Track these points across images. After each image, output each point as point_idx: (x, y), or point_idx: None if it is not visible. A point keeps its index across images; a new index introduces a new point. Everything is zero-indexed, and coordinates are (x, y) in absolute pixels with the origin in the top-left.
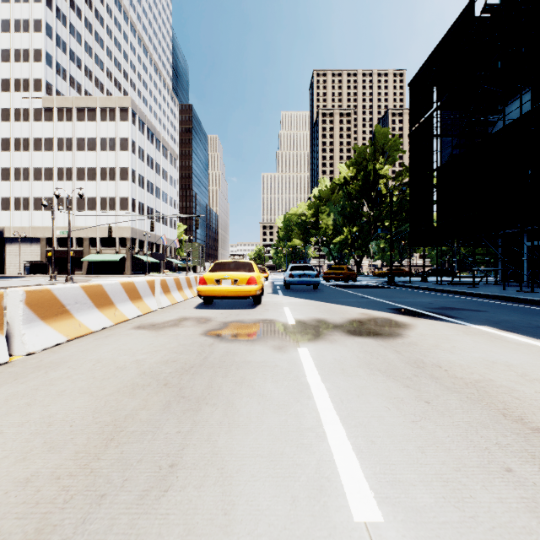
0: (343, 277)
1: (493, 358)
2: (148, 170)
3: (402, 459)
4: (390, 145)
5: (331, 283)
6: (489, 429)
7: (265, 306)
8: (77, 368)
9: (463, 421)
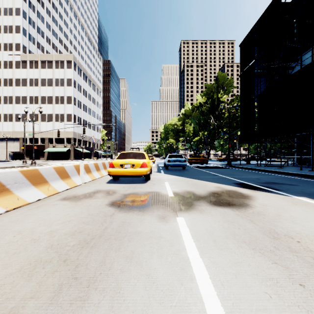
0: (200, 161)
1: None
2: (83, 98)
3: None
4: (226, 83)
5: (192, 165)
6: None
7: (152, 181)
8: None
9: None
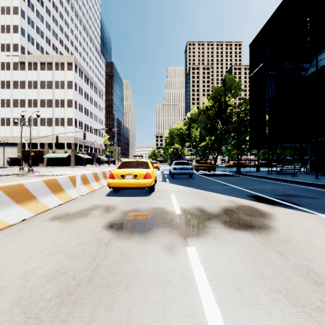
0: (208, 168)
1: None
2: (85, 101)
3: None
4: (234, 86)
5: (199, 173)
6: None
7: (157, 193)
8: None
9: None
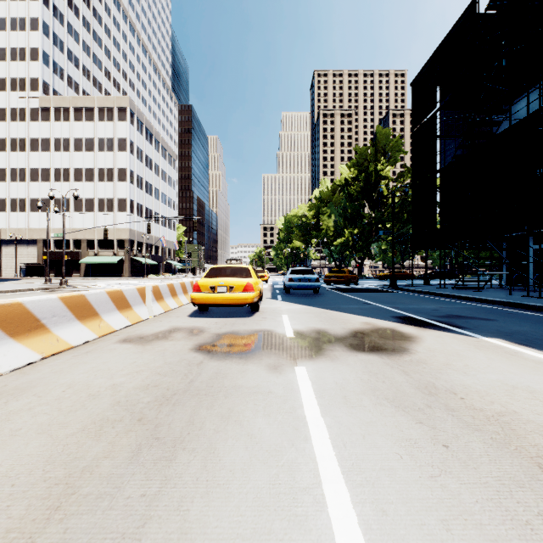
0: (345, 280)
1: (512, 381)
2: (146, 171)
3: (423, 542)
4: (391, 146)
5: (332, 287)
6: (526, 488)
7: (263, 314)
8: (43, 396)
9: (492, 476)
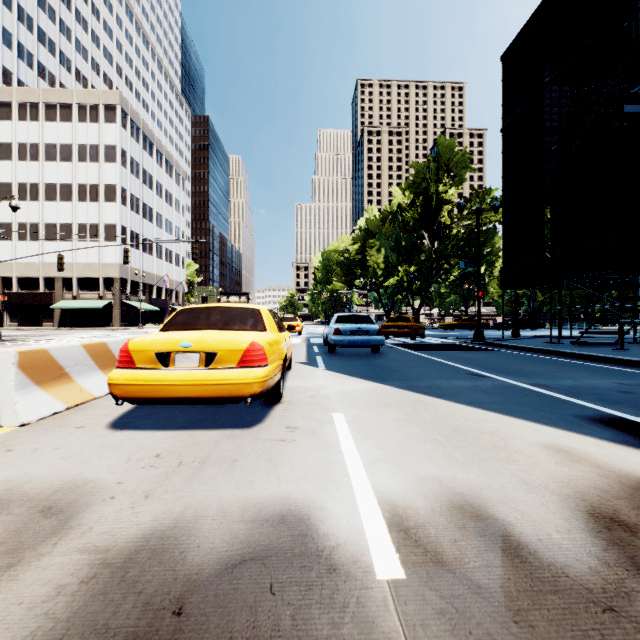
0: (410, 331)
1: None
2: (144, 190)
3: None
4: (456, 162)
5: (392, 341)
6: None
7: (288, 412)
8: None
9: None
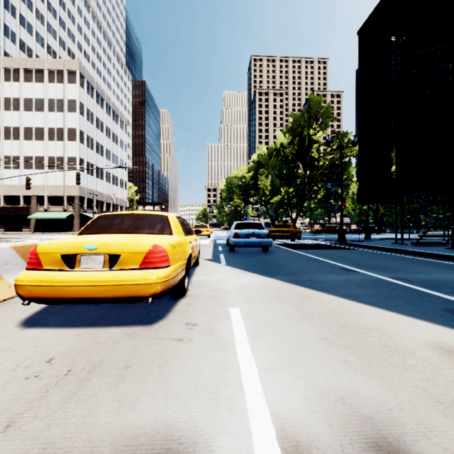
0: (290, 235)
1: None
2: (97, 133)
3: None
4: (323, 113)
5: (277, 242)
6: None
7: (190, 307)
8: None
9: None
